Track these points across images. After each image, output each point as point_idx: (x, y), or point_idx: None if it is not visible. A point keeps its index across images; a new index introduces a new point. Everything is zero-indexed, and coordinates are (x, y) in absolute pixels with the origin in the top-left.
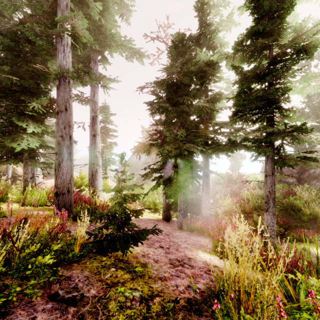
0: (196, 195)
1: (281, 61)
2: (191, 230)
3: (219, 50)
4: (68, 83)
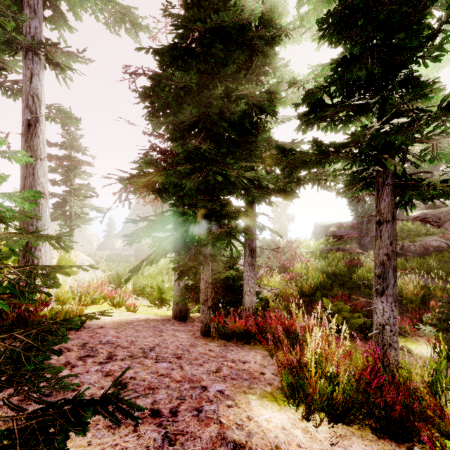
0: (233, 271)
1: None
2: (226, 337)
3: (273, 14)
4: None
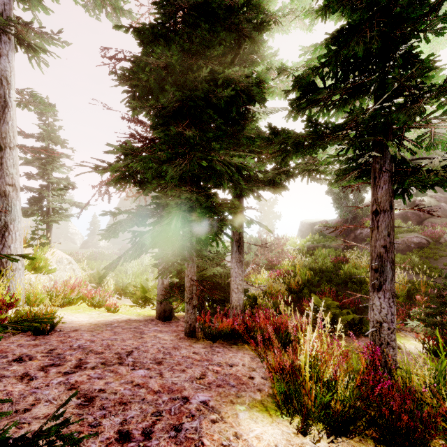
0: (220, 267)
1: None
2: (212, 337)
3: None
4: None
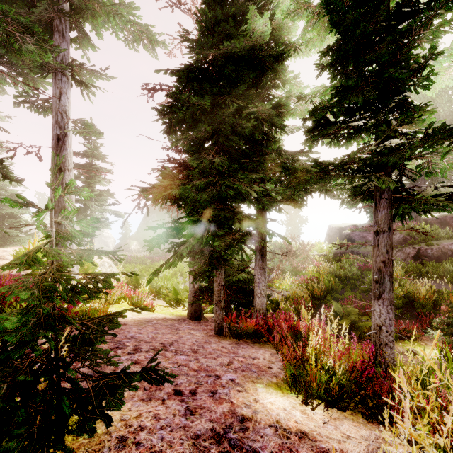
0: (245, 274)
1: (407, 18)
2: (237, 336)
3: (282, 31)
4: None
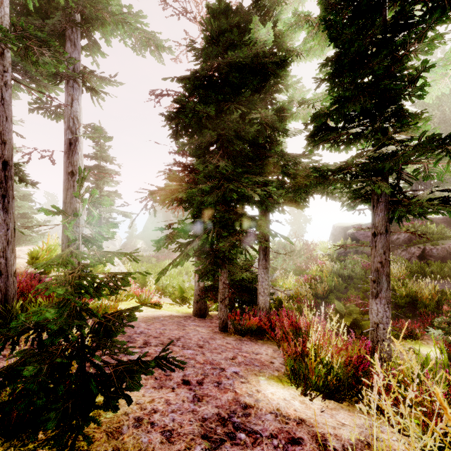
0: (249, 273)
1: (403, 30)
2: (241, 332)
3: (285, 37)
4: (1, 55)
